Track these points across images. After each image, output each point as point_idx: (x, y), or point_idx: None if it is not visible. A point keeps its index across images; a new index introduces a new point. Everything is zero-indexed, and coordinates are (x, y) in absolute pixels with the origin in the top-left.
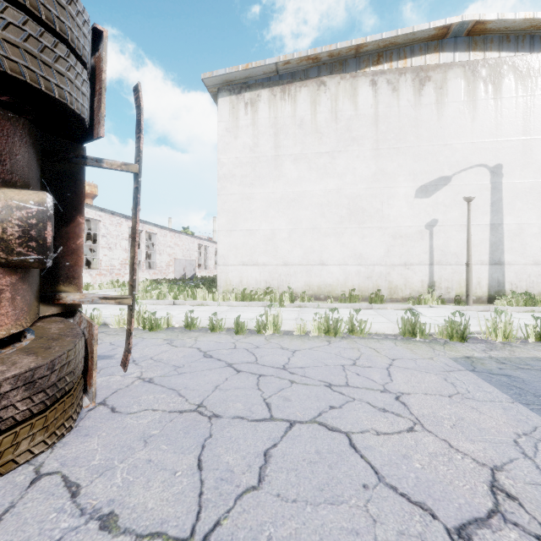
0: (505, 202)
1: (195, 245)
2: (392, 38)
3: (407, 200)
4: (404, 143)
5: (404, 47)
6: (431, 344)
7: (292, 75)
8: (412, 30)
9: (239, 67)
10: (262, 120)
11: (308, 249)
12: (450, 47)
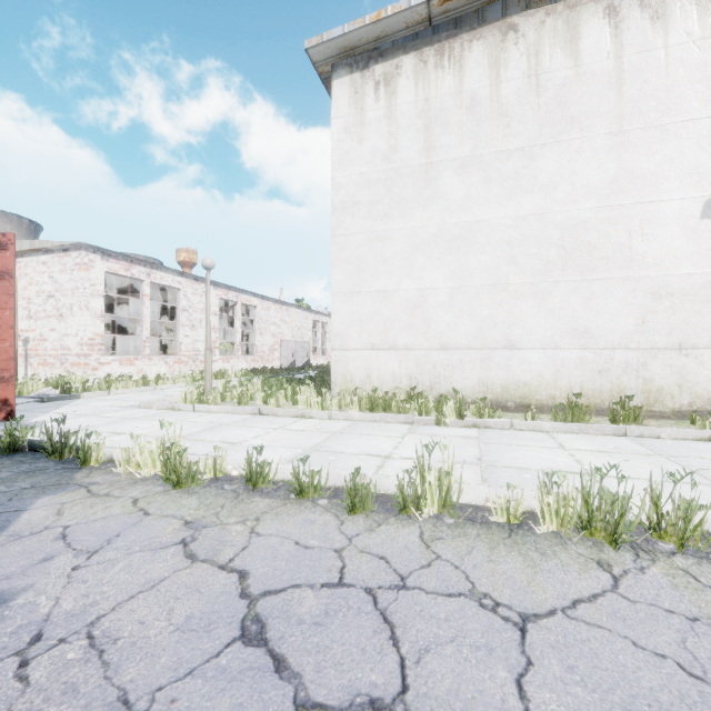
0: None
1: (309, 322)
2: None
3: (683, 225)
4: (677, 115)
5: None
6: None
7: (456, 23)
8: None
9: (365, 19)
10: (403, 107)
11: (485, 322)
12: None
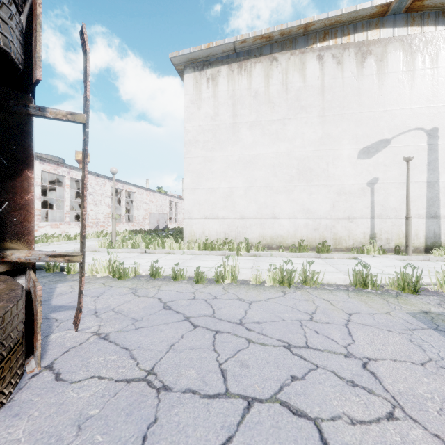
0: (441, 161)
1: (167, 202)
2: (337, 16)
3: (350, 161)
4: (348, 110)
5: (348, 25)
6: (384, 296)
7: (248, 53)
8: (355, 8)
9: (202, 46)
10: (222, 92)
11: (262, 205)
12: (390, 23)
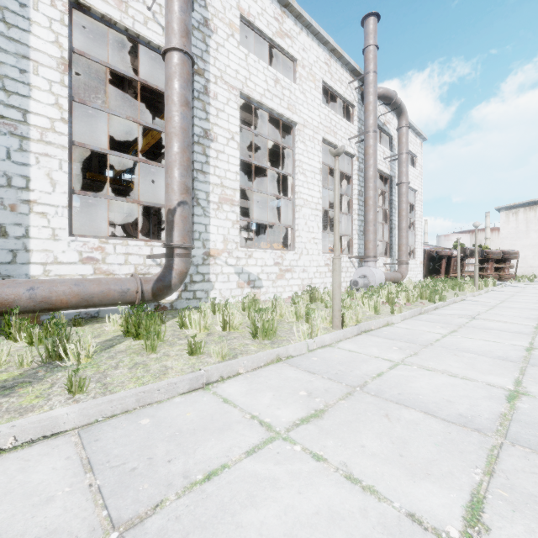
0: None
1: None
2: None
3: None
4: None
5: None
6: None
7: (534, 203)
8: None
9: (511, 204)
10: (520, 218)
11: None
12: None
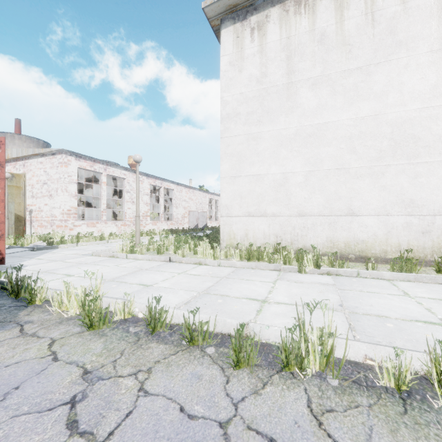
0: None
1: (207, 199)
2: None
3: None
4: None
5: None
6: None
7: None
8: None
9: None
10: (271, 44)
11: (332, 196)
12: None
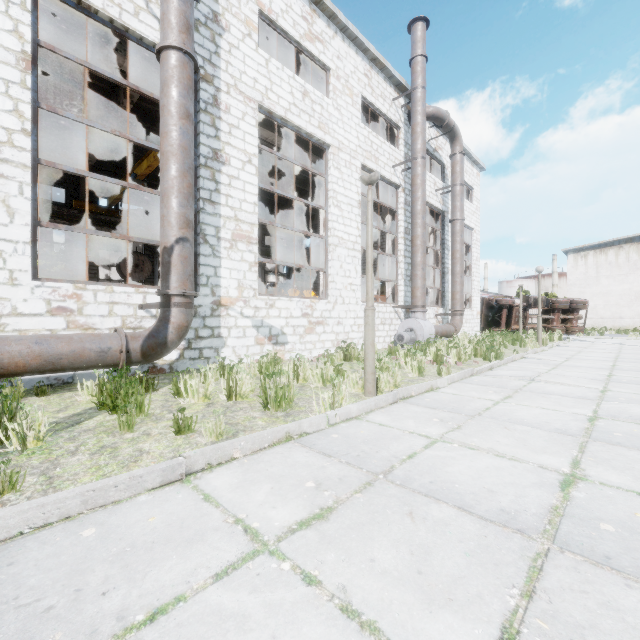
0: None
1: None
2: None
3: None
4: None
5: None
6: None
7: (605, 245)
8: None
9: (579, 246)
10: (589, 262)
11: (613, 312)
12: None
